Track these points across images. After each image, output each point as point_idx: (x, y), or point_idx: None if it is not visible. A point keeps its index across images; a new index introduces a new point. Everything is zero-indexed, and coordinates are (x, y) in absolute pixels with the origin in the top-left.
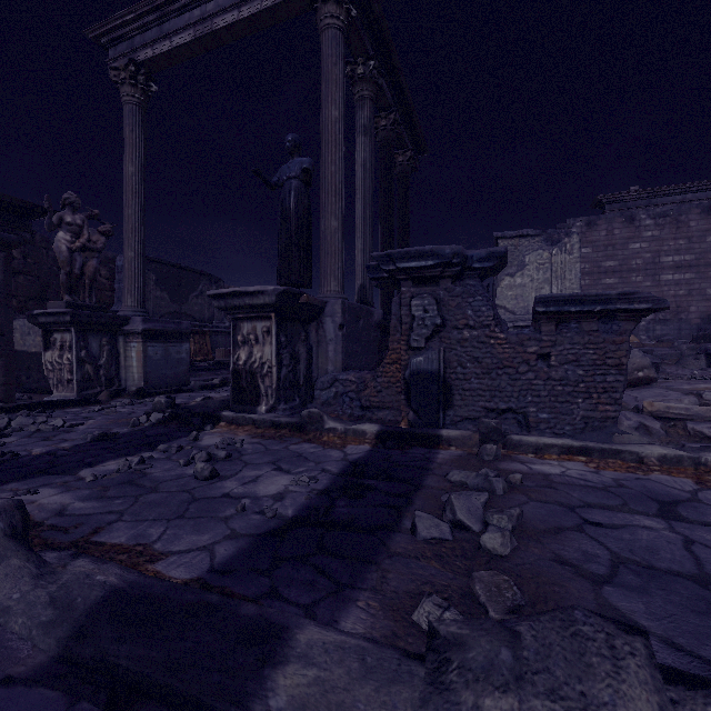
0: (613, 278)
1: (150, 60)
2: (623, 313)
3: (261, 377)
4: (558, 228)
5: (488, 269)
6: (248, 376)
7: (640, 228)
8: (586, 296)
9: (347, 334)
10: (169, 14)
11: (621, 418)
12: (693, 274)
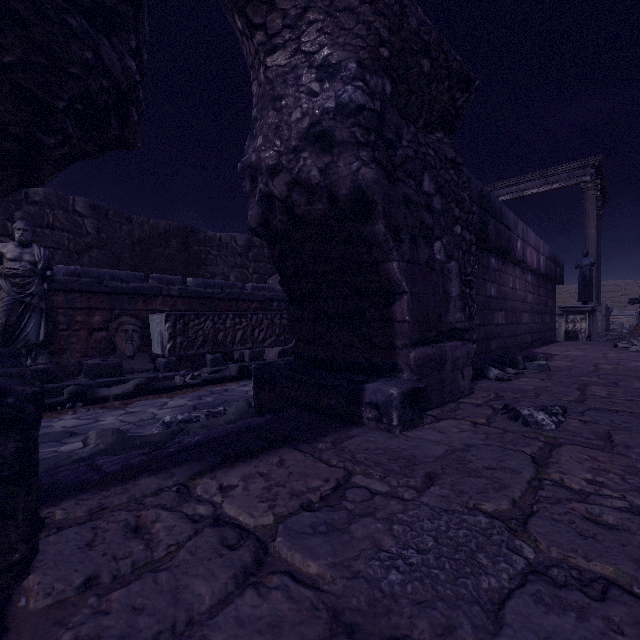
0: None
1: None
2: None
3: (580, 333)
4: None
5: None
6: (573, 333)
7: None
8: None
9: (605, 318)
10: (498, 188)
11: None
12: None
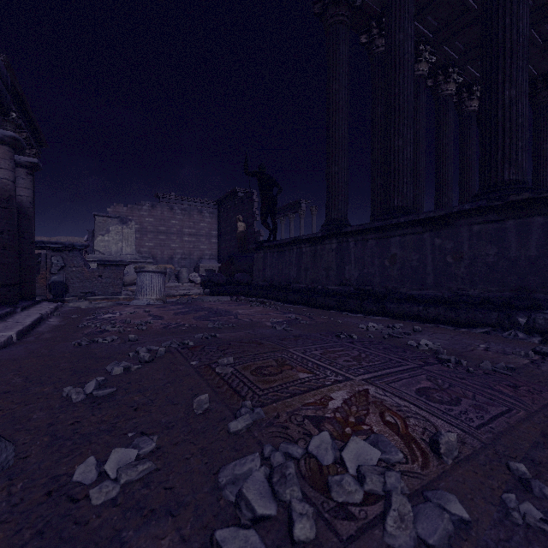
0: (164, 236)
1: None
2: (122, 265)
3: None
4: (137, 204)
5: (82, 248)
6: None
7: (175, 213)
8: (111, 260)
9: None
10: None
11: (123, 292)
12: (196, 239)
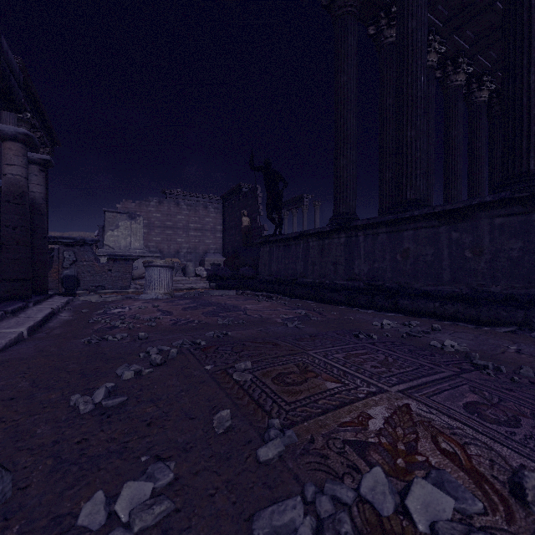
0: (171, 231)
1: None
2: (130, 259)
3: None
4: (145, 200)
5: (93, 243)
6: None
7: (182, 209)
8: (120, 255)
9: None
10: None
11: (131, 286)
12: (201, 233)
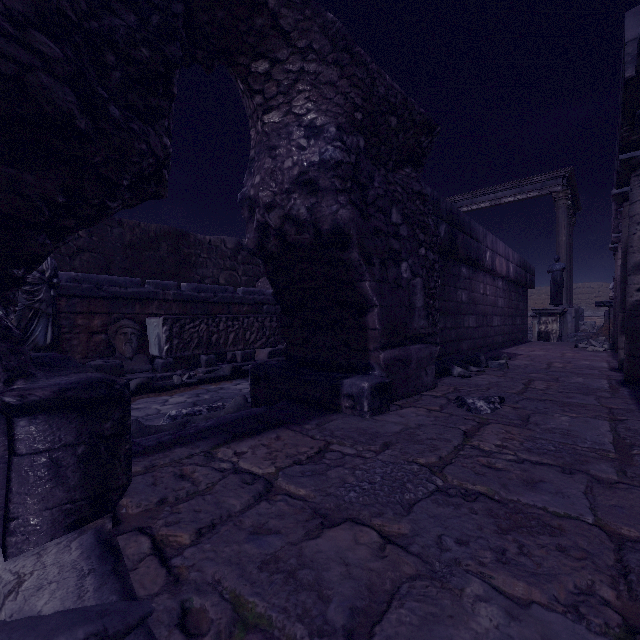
0: None
1: (465, 211)
2: None
3: (551, 334)
4: None
5: None
6: (545, 333)
7: None
8: None
9: (575, 320)
10: (477, 196)
11: None
12: None
